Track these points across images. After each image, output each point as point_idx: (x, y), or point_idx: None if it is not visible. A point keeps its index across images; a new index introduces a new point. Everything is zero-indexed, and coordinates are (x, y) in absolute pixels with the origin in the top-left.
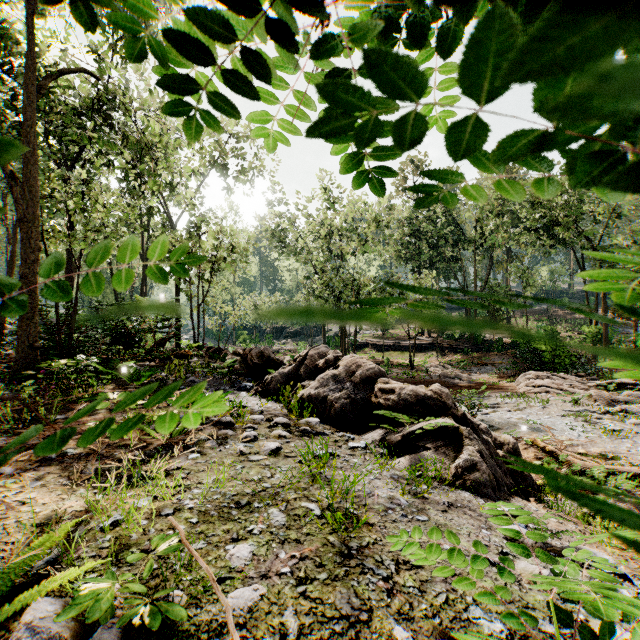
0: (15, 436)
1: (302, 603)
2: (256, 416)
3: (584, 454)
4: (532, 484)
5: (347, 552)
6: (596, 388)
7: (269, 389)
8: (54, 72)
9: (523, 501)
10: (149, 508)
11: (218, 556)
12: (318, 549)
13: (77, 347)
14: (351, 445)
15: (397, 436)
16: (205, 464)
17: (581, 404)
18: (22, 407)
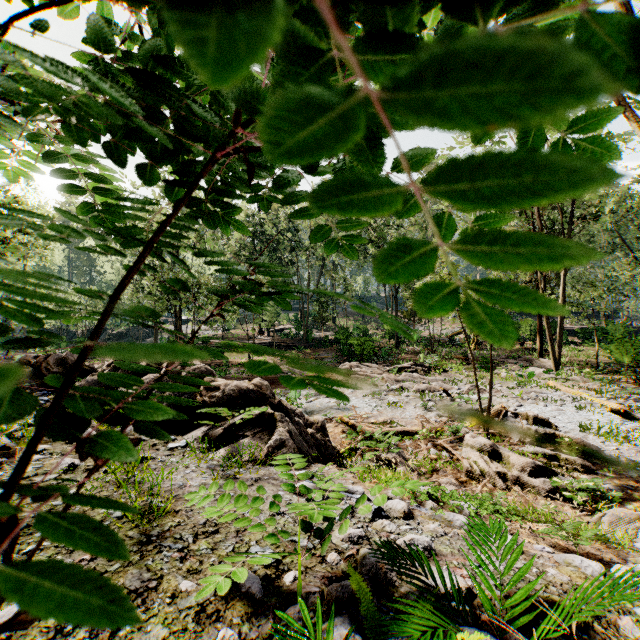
0: None
1: None
2: None
3: (374, 423)
4: (333, 452)
5: (146, 540)
6: (388, 372)
7: None
8: None
9: (321, 465)
10: None
11: None
12: None
13: None
14: (171, 446)
15: (220, 430)
16: None
17: (377, 385)
18: None
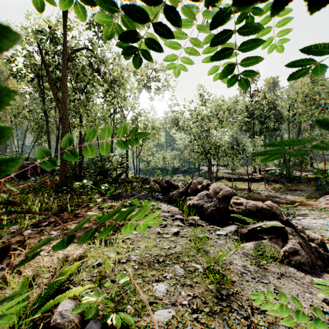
0: (57, 217)
1: (196, 324)
2: (165, 214)
3: None
4: None
5: (220, 297)
6: None
7: (172, 200)
8: (74, 50)
9: None
10: (114, 258)
11: (149, 289)
12: (203, 292)
13: (83, 176)
14: (217, 233)
15: (245, 230)
16: (141, 237)
17: None
18: (61, 203)
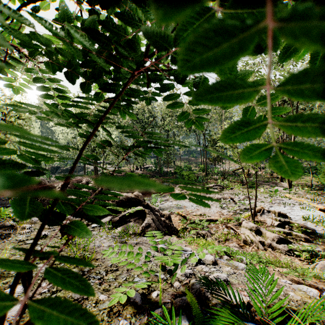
0: None
1: None
2: (33, 219)
3: (195, 215)
4: (174, 229)
5: (82, 273)
6: None
7: (44, 203)
8: None
9: (169, 236)
10: None
11: None
12: None
13: None
14: (93, 226)
15: (117, 218)
16: None
17: None
18: None
